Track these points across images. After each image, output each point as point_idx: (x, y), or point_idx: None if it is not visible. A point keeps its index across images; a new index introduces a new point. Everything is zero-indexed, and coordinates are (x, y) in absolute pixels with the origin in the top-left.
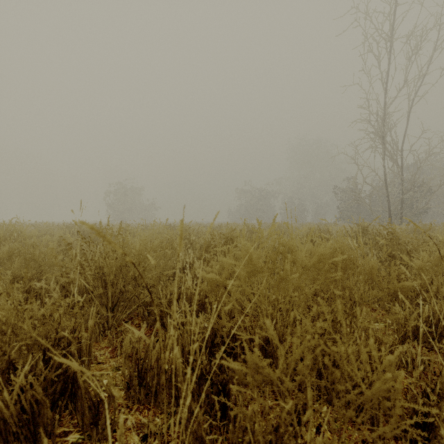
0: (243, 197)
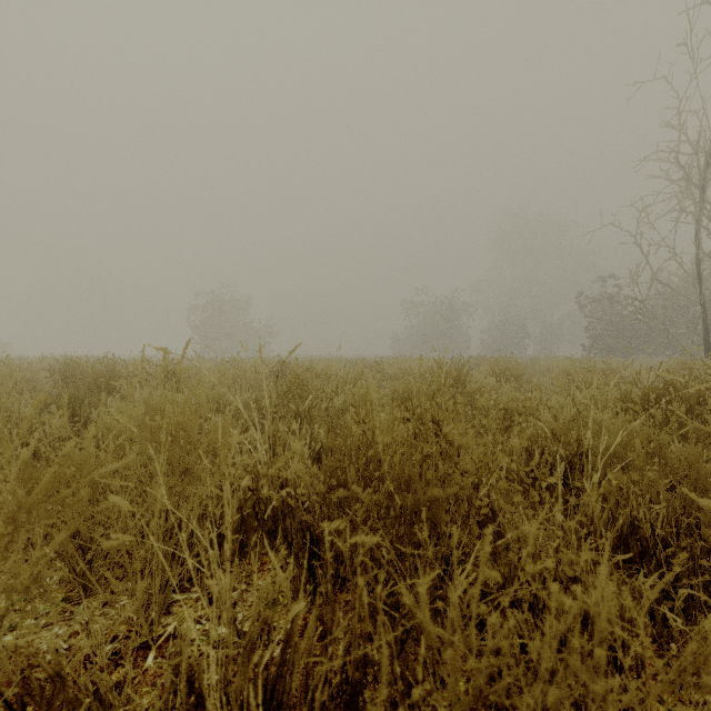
0: (415, 314)
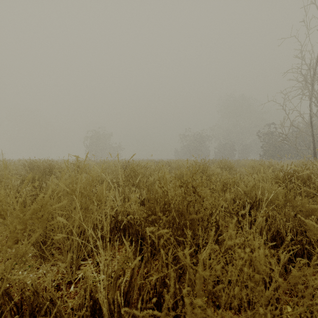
0: (185, 140)
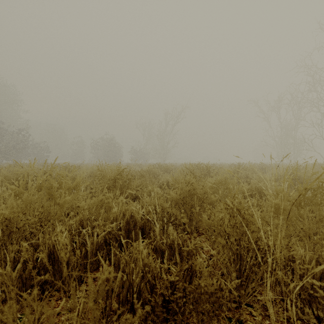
0: None
